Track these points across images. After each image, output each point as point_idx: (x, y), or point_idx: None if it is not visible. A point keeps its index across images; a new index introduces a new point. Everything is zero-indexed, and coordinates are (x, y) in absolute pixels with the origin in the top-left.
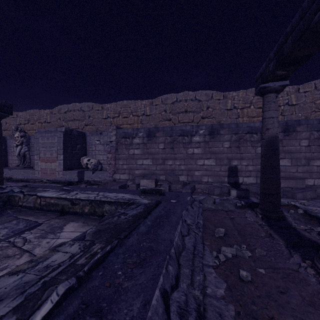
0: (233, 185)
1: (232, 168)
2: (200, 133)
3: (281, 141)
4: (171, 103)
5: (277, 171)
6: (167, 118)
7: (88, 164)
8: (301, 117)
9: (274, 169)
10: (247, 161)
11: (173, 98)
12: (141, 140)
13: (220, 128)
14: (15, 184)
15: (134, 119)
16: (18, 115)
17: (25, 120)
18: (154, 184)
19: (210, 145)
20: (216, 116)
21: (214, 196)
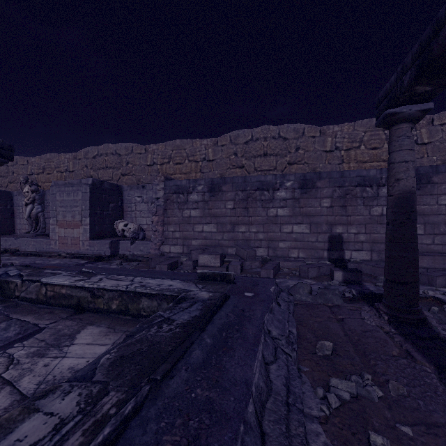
0: (337, 263)
1: (335, 237)
2: (287, 186)
3: None
4: (244, 143)
5: (413, 247)
6: (238, 164)
7: (125, 231)
8: (437, 162)
9: (408, 244)
10: (357, 228)
11: (246, 136)
12: (201, 196)
13: (316, 178)
14: (21, 260)
15: (190, 166)
16: (30, 162)
17: (39, 168)
18: (219, 261)
19: (301, 203)
20: (309, 161)
21: (308, 280)
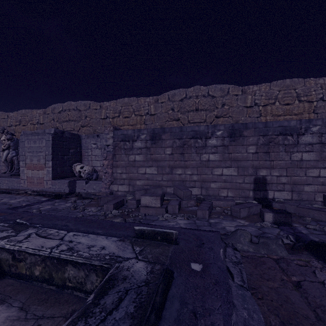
0: (262, 202)
1: (259, 179)
2: (218, 134)
3: None
4: (180, 100)
5: None
6: (175, 117)
7: (81, 172)
8: None
9: None
10: (279, 171)
11: (181, 94)
12: (144, 143)
13: (243, 128)
14: None
15: (136, 119)
16: (9, 116)
17: (16, 121)
18: (159, 202)
19: (230, 150)
20: (233, 115)
21: (241, 220)
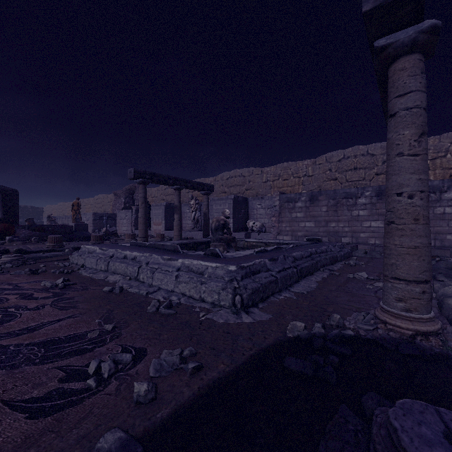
0: None
1: None
2: (366, 195)
3: None
4: (337, 161)
5: None
6: (332, 177)
7: (253, 227)
8: None
9: None
10: None
11: (339, 155)
12: (304, 204)
13: None
14: None
15: (295, 181)
16: None
17: None
18: None
19: (377, 206)
20: None
21: None
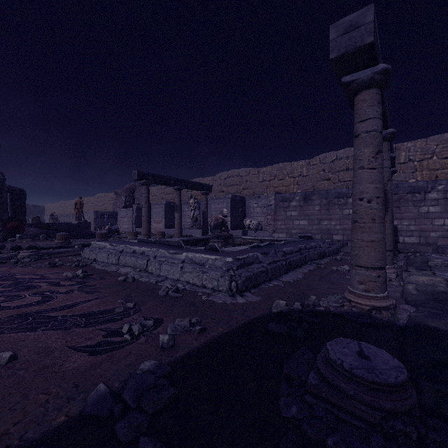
0: None
1: None
2: None
3: None
4: (330, 162)
5: None
6: (326, 178)
7: (250, 225)
8: None
9: None
10: (408, 221)
11: (332, 157)
12: (298, 203)
13: None
14: None
15: (290, 181)
16: None
17: None
18: None
19: None
20: None
21: None
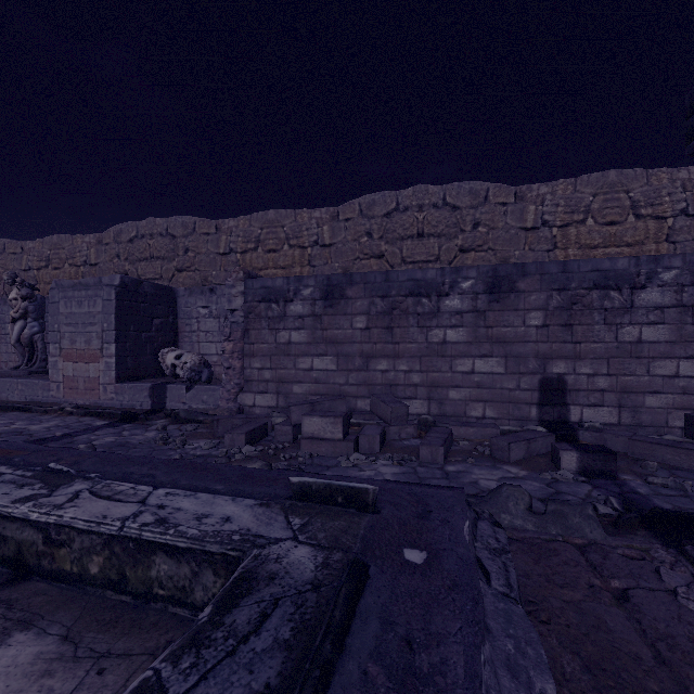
0: (556, 430)
1: (551, 381)
2: (464, 288)
3: (691, 309)
4: (384, 215)
5: None
6: (374, 251)
7: (177, 367)
8: None
9: None
10: (592, 364)
11: (388, 203)
12: (309, 306)
13: (517, 274)
14: None
15: (292, 254)
16: (25, 249)
17: (41, 259)
18: (340, 430)
19: (489, 320)
20: (496, 246)
21: (511, 467)
